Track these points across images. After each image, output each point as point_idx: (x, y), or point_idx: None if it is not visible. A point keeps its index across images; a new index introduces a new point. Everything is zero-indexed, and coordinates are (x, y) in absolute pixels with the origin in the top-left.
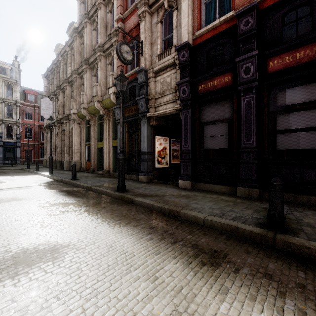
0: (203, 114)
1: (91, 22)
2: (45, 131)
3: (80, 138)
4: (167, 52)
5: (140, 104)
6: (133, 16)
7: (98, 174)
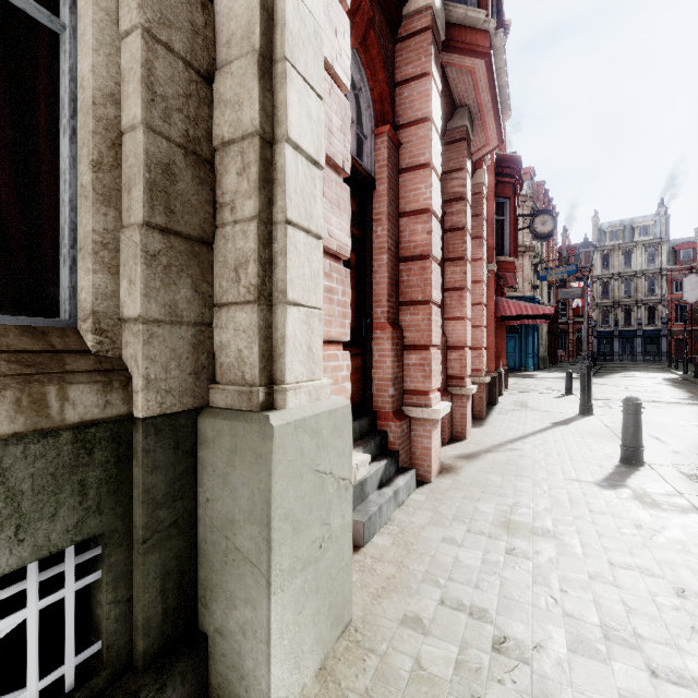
0: None
1: None
2: None
3: None
4: None
5: None
6: None
7: None
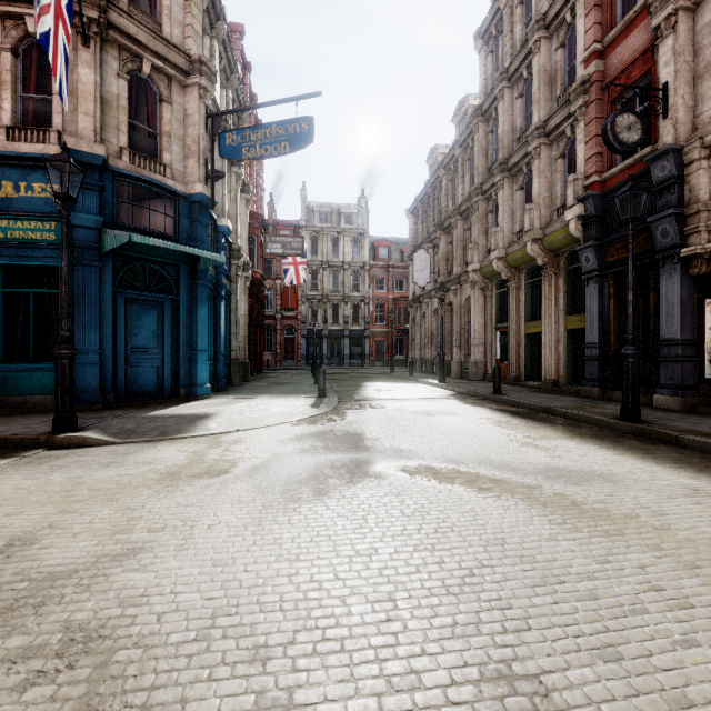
0: None
1: (511, 84)
2: (410, 308)
3: (483, 318)
4: None
5: (659, 230)
6: (633, 33)
7: (532, 388)
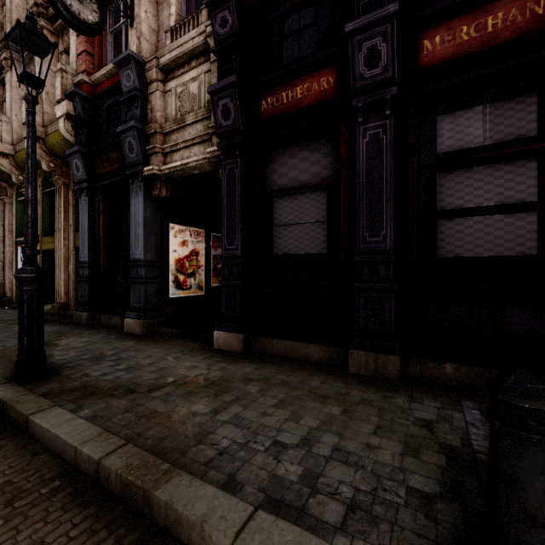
0: (272, 172)
1: None
2: None
3: (2, 229)
4: (190, 21)
5: (127, 144)
6: None
7: None
